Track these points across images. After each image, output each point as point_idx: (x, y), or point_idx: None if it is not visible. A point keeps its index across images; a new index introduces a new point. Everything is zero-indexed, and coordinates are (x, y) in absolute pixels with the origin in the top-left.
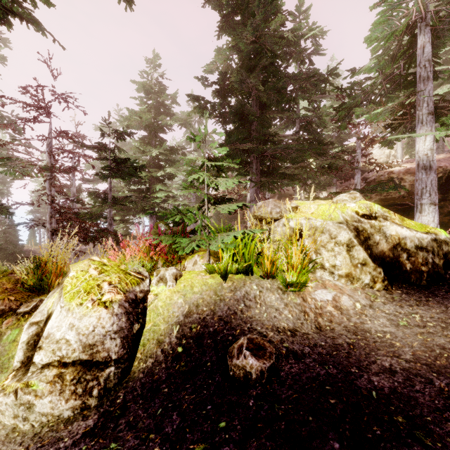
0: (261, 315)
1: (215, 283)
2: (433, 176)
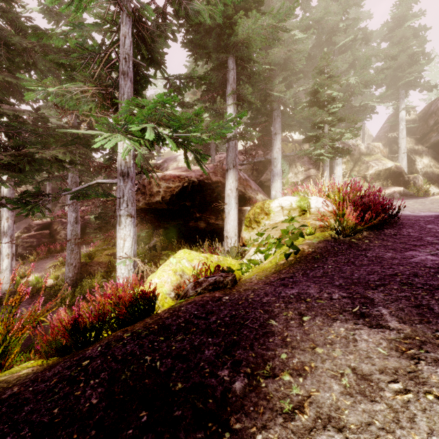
0: None
1: None
2: (132, 184)
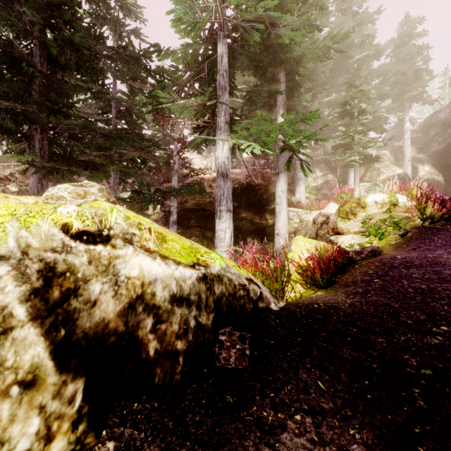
0: None
1: None
2: (229, 184)
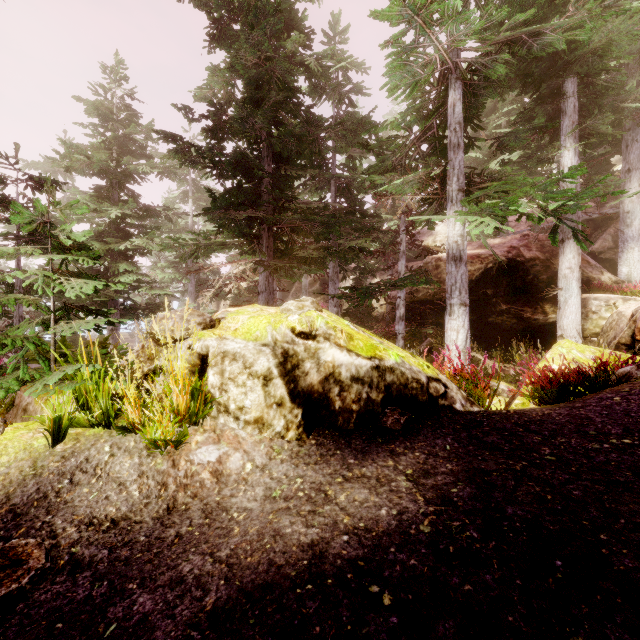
0: (87, 496)
1: (45, 445)
2: (464, 269)
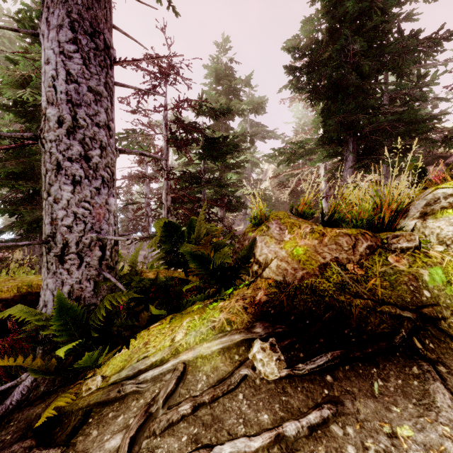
0: None
1: None
2: None
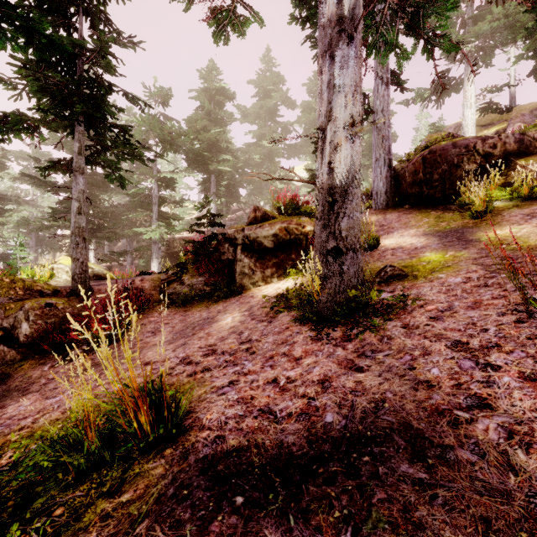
0: None
1: None
2: (157, 246)
